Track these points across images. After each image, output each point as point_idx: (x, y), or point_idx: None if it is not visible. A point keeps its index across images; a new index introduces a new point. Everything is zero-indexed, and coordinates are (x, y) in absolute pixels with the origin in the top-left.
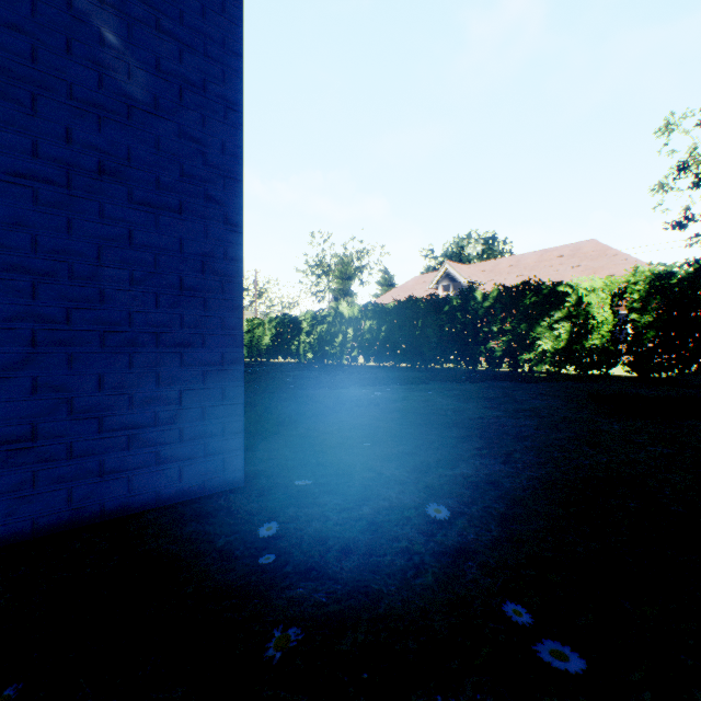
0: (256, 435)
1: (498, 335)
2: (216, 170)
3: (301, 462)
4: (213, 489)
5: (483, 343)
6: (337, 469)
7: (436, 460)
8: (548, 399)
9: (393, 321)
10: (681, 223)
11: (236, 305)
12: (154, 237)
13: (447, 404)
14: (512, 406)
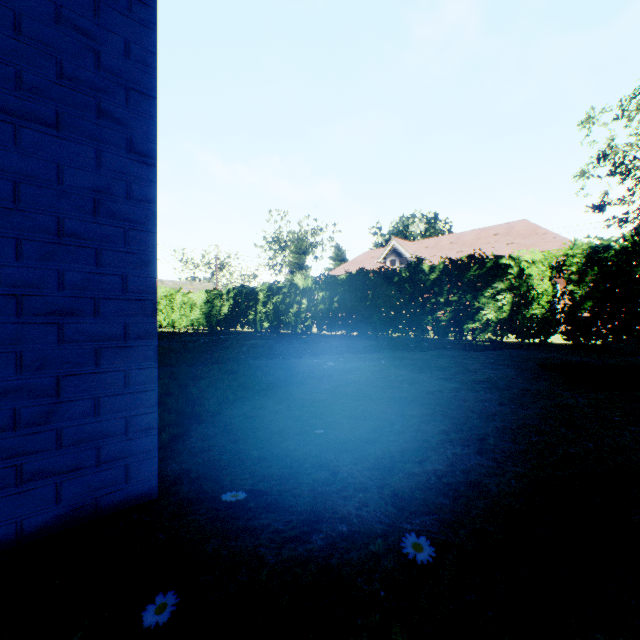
0: (194, 416)
1: (445, 306)
2: (115, 77)
3: (239, 456)
4: (110, 507)
5: (430, 313)
6: (283, 466)
7: (400, 450)
8: (499, 368)
9: (345, 292)
10: (600, 207)
11: (145, 260)
12: (13, 157)
13: (401, 375)
14: (467, 377)
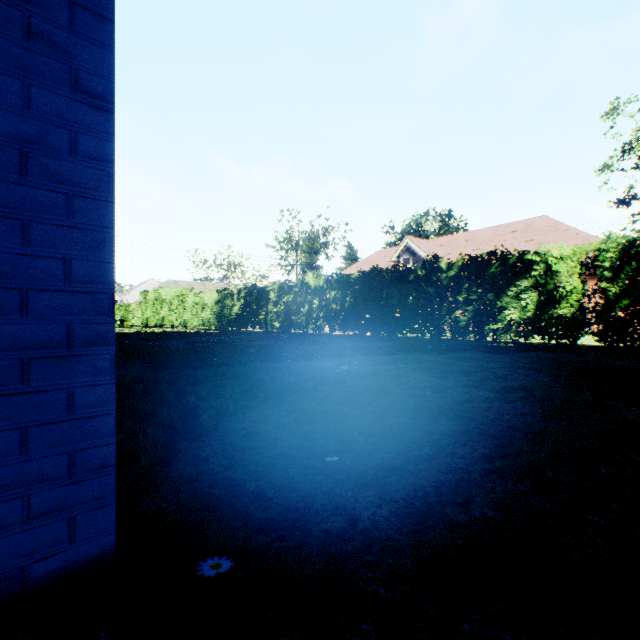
0: (186, 432)
1: (464, 305)
2: None
3: (232, 490)
4: (44, 578)
5: (448, 312)
6: (285, 507)
7: (435, 484)
8: (531, 373)
9: (358, 291)
10: (625, 201)
11: (97, 238)
12: None
13: (422, 381)
14: (496, 384)
